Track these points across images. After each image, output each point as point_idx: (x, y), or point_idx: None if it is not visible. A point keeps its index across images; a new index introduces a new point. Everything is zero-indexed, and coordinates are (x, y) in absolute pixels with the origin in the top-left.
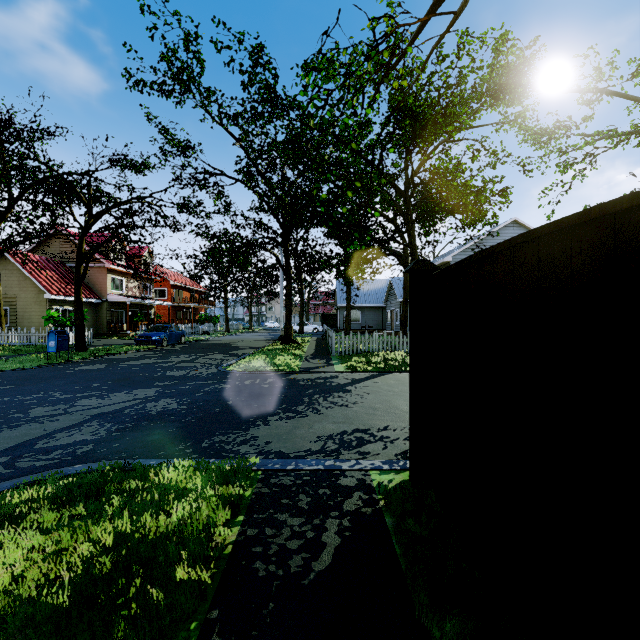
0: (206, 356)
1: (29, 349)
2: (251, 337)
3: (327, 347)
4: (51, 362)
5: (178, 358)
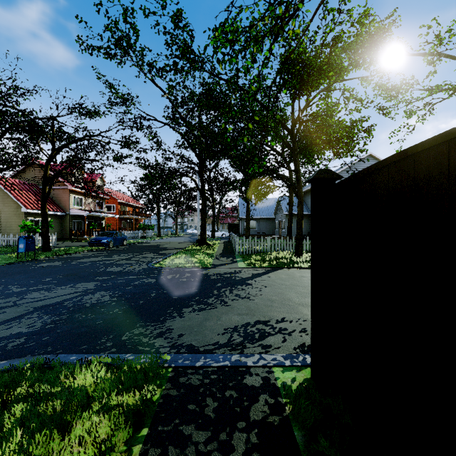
0: (140, 255)
1: (7, 250)
2: (176, 240)
3: (232, 248)
4: (20, 260)
5: (119, 257)
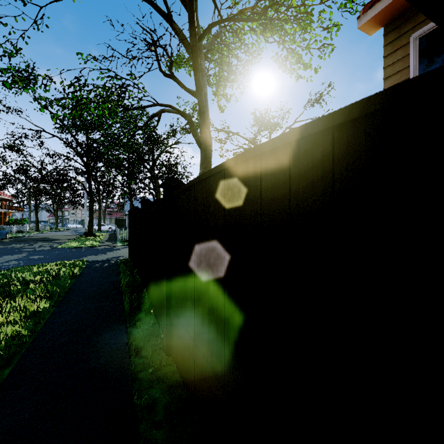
0: (37, 243)
1: None
2: (61, 234)
3: (116, 237)
4: None
5: (18, 245)
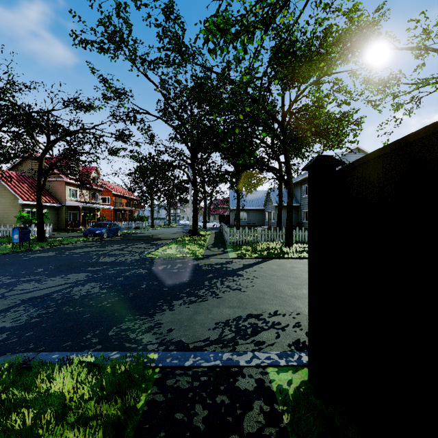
0: (133, 245)
1: (3, 240)
2: (169, 231)
3: (223, 238)
4: (15, 250)
5: (112, 247)
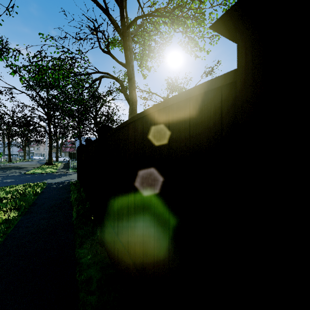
0: (9, 171)
1: None
2: (28, 163)
3: (69, 166)
4: None
5: None
